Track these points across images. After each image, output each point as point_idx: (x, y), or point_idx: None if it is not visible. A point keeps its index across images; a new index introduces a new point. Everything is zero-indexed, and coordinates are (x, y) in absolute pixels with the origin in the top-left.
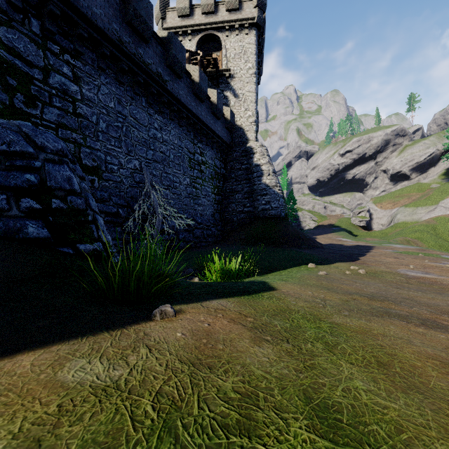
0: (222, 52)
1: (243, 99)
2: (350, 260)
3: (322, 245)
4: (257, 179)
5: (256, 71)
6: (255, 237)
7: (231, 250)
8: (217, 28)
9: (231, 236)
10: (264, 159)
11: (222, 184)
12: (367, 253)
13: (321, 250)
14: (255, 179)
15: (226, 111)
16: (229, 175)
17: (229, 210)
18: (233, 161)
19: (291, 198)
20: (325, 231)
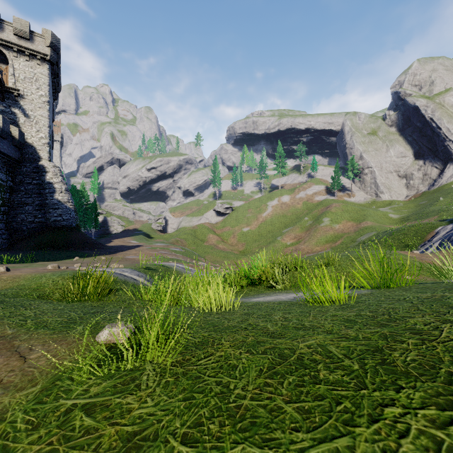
0: (8, 68)
1: (34, 121)
2: (108, 254)
3: (105, 247)
4: (49, 195)
5: (49, 100)
6: (45, 243)
7: (18, 255)
8: (3, 44)
9: (19, 243)
10: (57, 179)
11: (8, 196)
12: (129, 250)
13: (100, 250)
14: (48, 195)
15: (14, 130)
16: (17, 188)
17: (18, 220)
18: (23, 175)
19: (94, 206)
20: (126, 235)
